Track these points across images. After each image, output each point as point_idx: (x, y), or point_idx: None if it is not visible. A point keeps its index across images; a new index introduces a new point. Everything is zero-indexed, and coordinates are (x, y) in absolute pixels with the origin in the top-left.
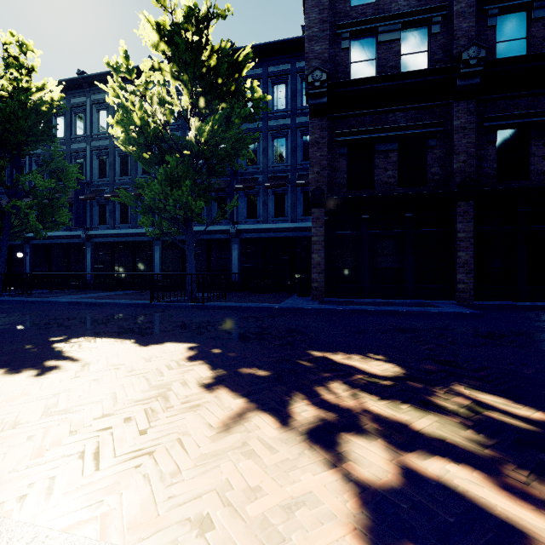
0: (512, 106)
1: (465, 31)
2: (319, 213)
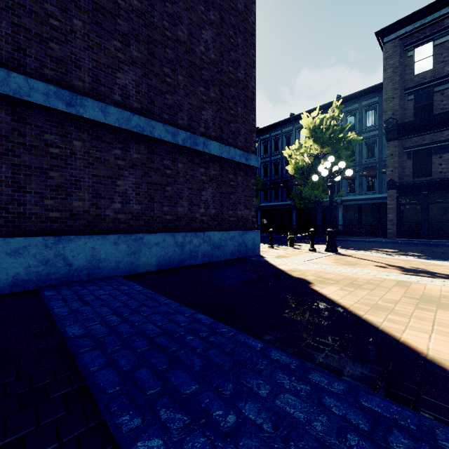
0: None
1: None
2: (392, 192)
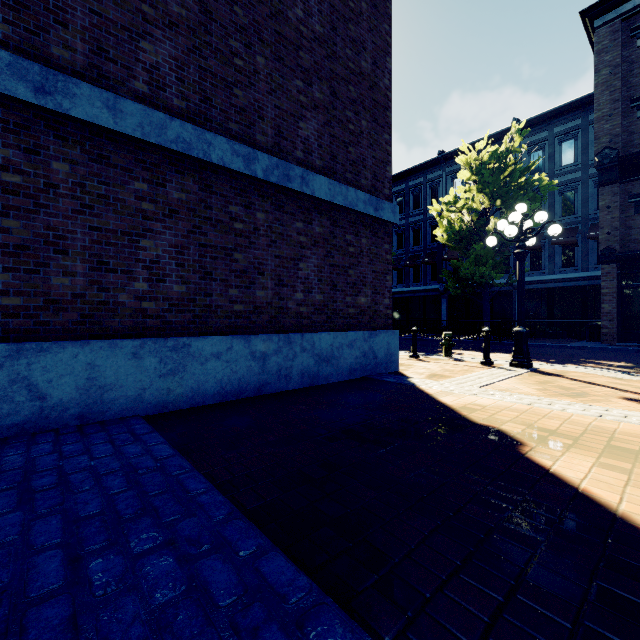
0: None
1: None
2: (610, 268)
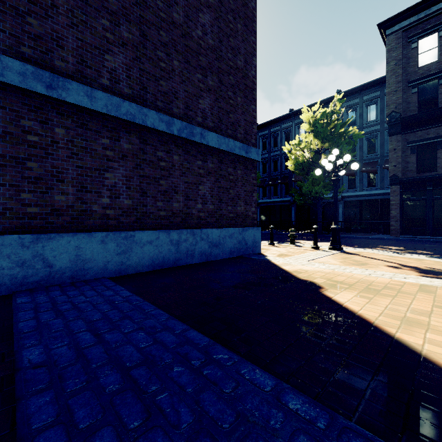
0: None
1: None
2: (395, 188)
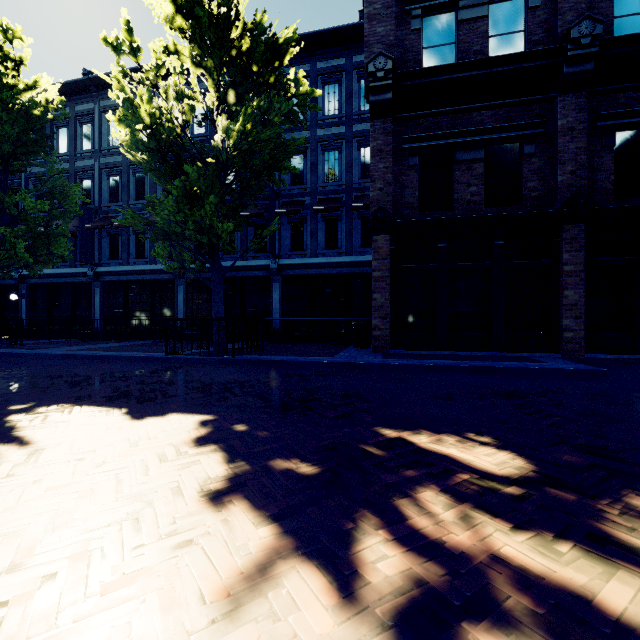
0: (635, 100)
1: (573, 2)
2: (383, 241)
